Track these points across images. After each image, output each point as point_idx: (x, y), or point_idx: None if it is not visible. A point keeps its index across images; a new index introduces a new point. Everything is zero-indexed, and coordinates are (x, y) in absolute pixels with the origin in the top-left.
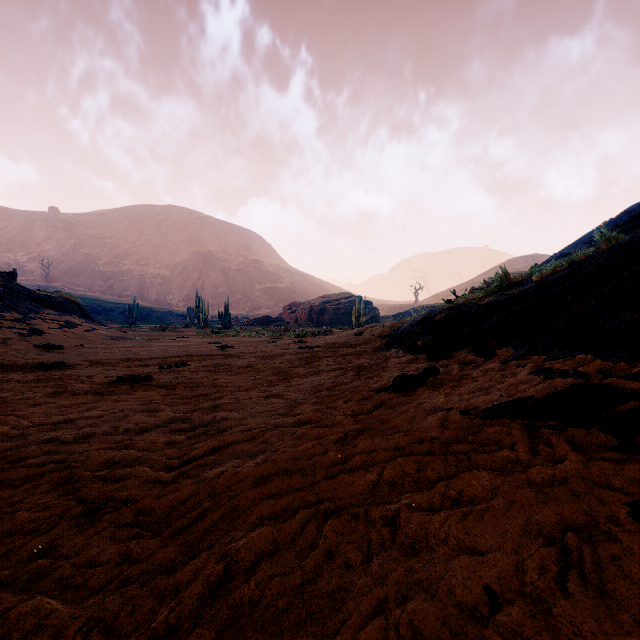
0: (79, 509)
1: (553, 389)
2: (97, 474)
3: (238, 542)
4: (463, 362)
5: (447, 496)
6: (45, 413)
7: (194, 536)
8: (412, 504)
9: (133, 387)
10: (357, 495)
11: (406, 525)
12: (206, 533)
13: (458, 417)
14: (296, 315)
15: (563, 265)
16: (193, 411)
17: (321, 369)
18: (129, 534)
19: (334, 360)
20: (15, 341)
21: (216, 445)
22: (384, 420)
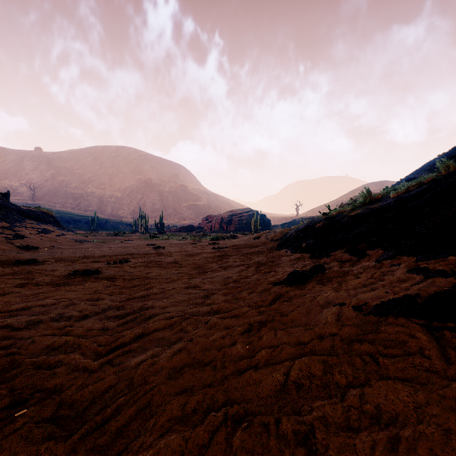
0: (5, 401)
1: (437, 288)
2: (34, 361)
3: (145, 454)
4: (340, 260)
5: (364, 411)
6: (9, 301)
7: (105, 439)
8: (326, 418)
9: (84, 279)
10: (265, 397)
11: (324, 451)
12: (117, 435)
13: (352, 313)
14: (211, 224)
15: (413, 186)
16: (127, 300)
17: (229, 265)
18: (44, 433)
19: (239, 258)
20: (3, 243)
21: (141, 332)
22: (284, 312)
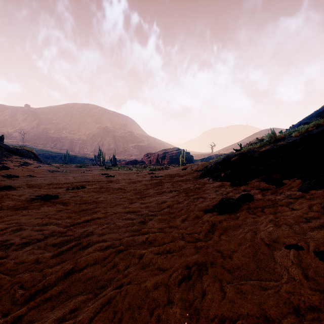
0: None
1: None
2: None
3: None
4: (259, 188)
5: None
6: None
7: None
8: None
9: (42, 203)
10: None
11: None
12: None
13: (321, 264)
14: (150, 159)
15: (311, 127)
16: (71, 225)
17: (163, 190)
18: None
19: (171, 184)
20: None
21: (70, 269)
22: (224, 252)
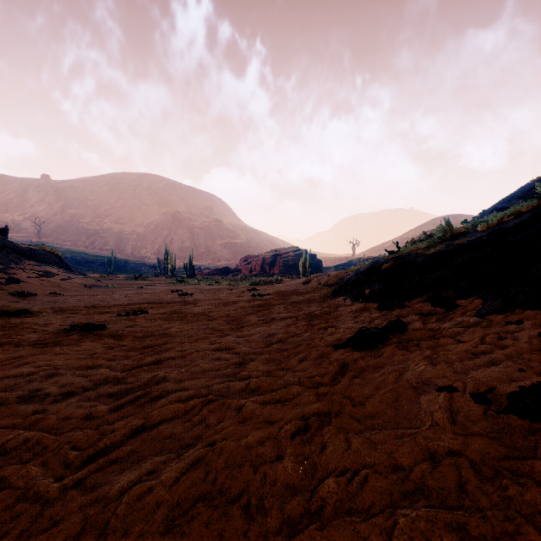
0: None
1: None
2: None
3: None
4: (421, 312)
5: None
6: None
7: None
8: None
9: (82, 337)
10: None
11: None
12: None
13: (474, 407)
14: (251, 266)
15: (508, 216)
16: (132, 368)
17: (272, 317)
18: None
19: (285, 308)
20: None
21: (140, 425)
22: (356, 398)
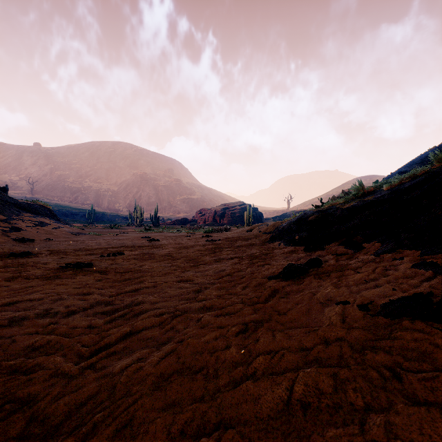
0: None
1: None
2: (11, 364)
3: None
4: (336, 253)
5: None
6: None
7: None
8: None
9: (75, 272)
10: (265, 418)
11: None
12: None
13: (358, 313)
14: (205, 217)
15: (407, 178)
16: (117, 294)
17: (222, 257)
18: None
19: (232, 250)
20: None
21: (128, 331)
22: (281, 310)
